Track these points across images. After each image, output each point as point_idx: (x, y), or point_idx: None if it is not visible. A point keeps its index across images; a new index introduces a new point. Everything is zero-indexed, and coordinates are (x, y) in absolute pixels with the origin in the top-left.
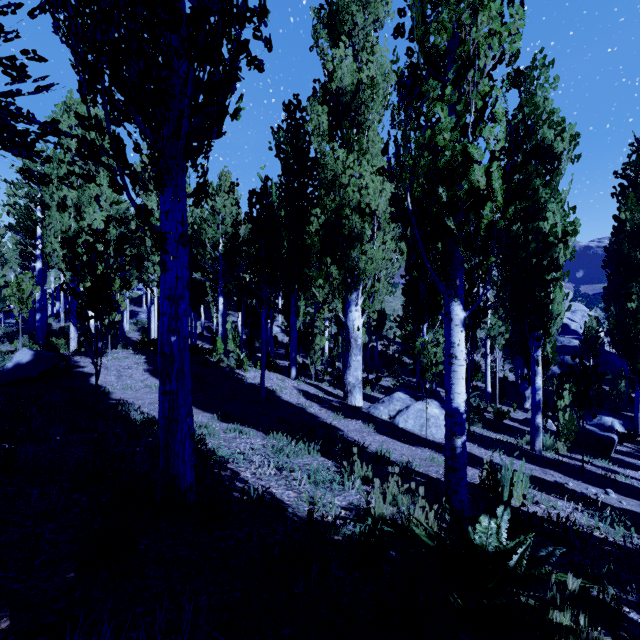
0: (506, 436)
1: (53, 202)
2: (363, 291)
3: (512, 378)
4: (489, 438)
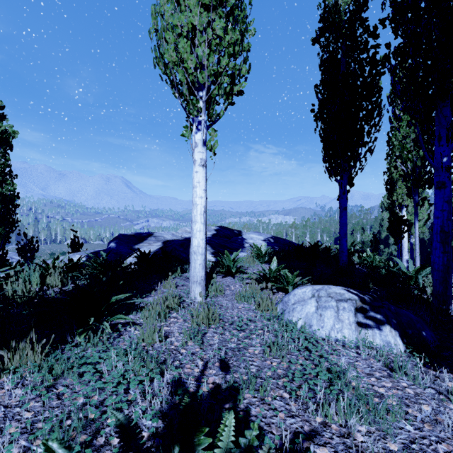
0: None
1: None
2: None
3: None
4: None
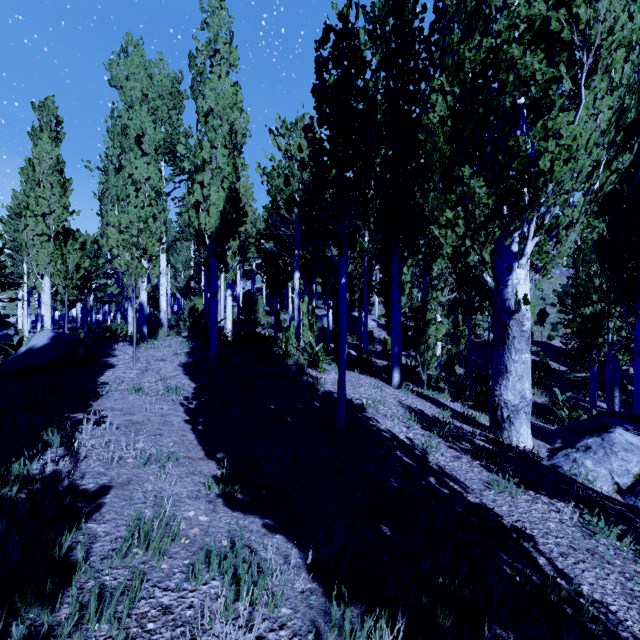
0: None
1: (111, 165)
2: (537, 226)
3: None
4: None
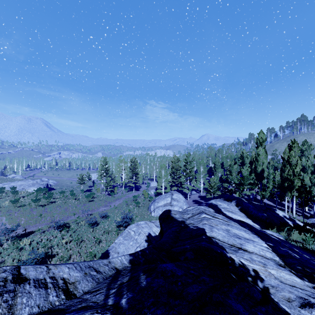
0: None
1: None
2: None
3: None
4: None
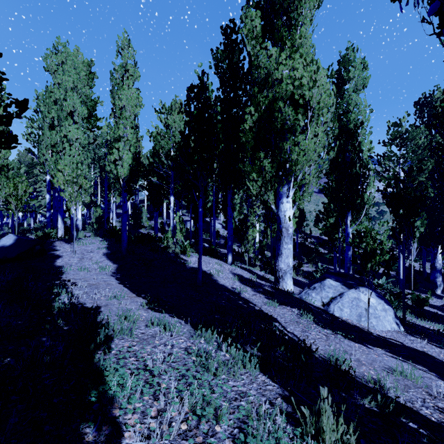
0: (439, 325)
1: (45, 123)
2: (294, 183)
3: (417, 267)
4: (426, 329)
